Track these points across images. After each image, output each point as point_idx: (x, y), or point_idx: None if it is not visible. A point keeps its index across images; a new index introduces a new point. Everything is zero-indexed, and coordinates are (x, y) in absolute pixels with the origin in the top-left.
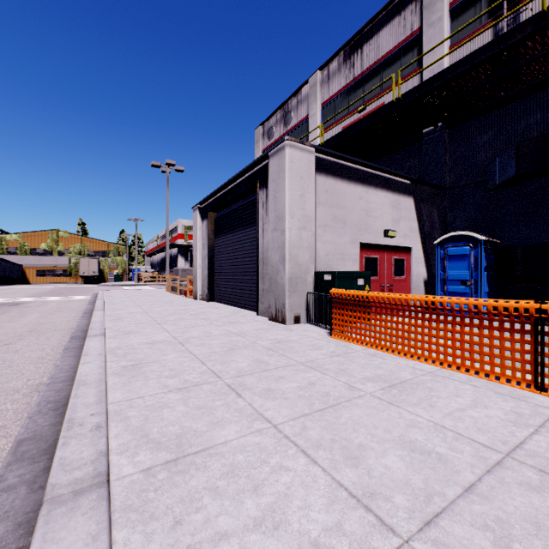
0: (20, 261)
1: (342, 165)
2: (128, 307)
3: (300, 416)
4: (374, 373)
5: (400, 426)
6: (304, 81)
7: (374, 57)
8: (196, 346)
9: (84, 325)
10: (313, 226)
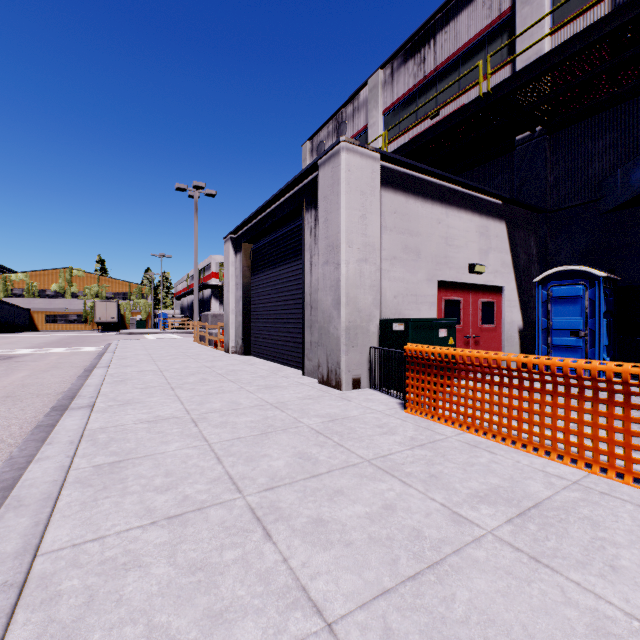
0: (27, 304)
1: (415, 178)
2: (140, 363)
3: (377, 596)
4: (486, 484)
5: (577, 632)
6: (362, 84)
7: (451, 49)
8: (215, 426)
9: (77, 388)
10: (378, 258)
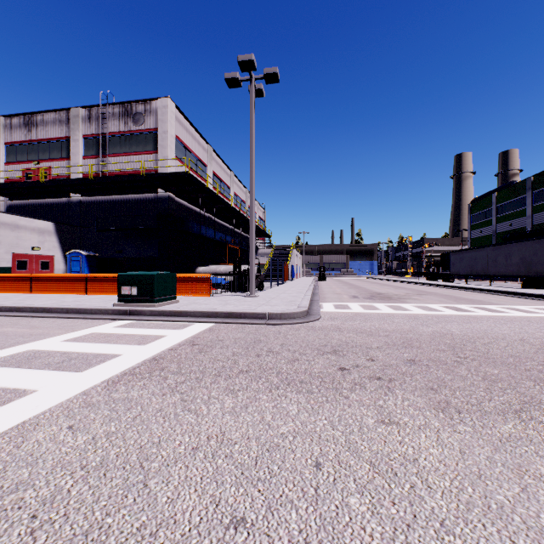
0: None
1: None
2: None
3: None
4: None
5: None
6: None
7: (45, 135)
8: None
9: None
10: None
